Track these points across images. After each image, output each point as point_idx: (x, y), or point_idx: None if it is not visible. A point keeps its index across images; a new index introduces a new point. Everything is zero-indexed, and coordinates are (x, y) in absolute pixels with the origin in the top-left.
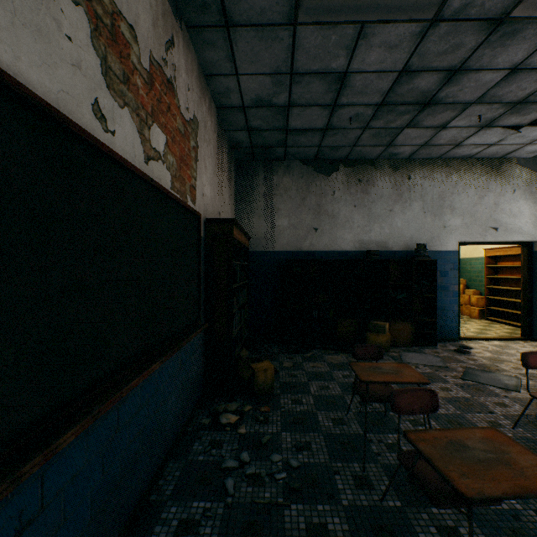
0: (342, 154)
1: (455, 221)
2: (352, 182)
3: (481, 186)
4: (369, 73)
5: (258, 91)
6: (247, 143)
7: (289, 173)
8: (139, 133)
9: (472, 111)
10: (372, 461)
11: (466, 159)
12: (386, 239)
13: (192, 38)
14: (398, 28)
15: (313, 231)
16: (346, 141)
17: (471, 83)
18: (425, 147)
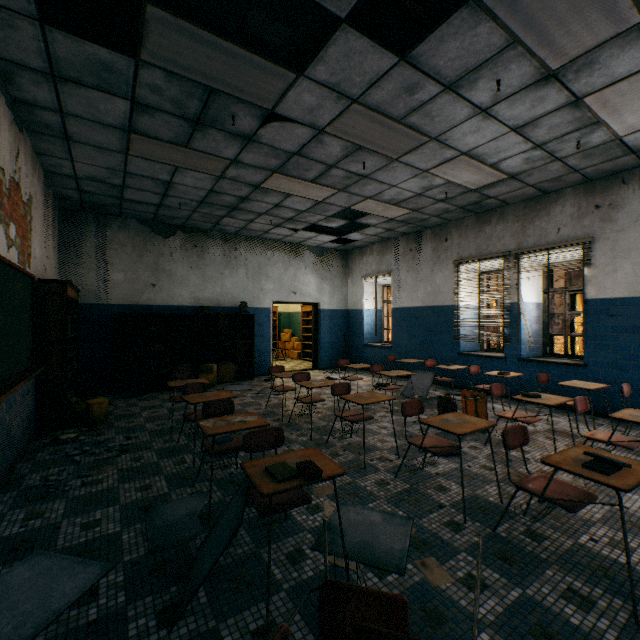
0: (179, 222)
1: (269, 285)
2: (189, 246)
3: (286, 262)
4: (188, 186)
5: (93, 172)
6: (76, 198)
7: (125, 229)
8: (6, 235)
9: (266, 217)
10: (178, 434)
11: (277, 241)
12: (218, 297)
13: (30, 135)
14: (201, 174)
15: (151, 286)
16: (181, 215)
17: (257, 205)
18: (245, 229)
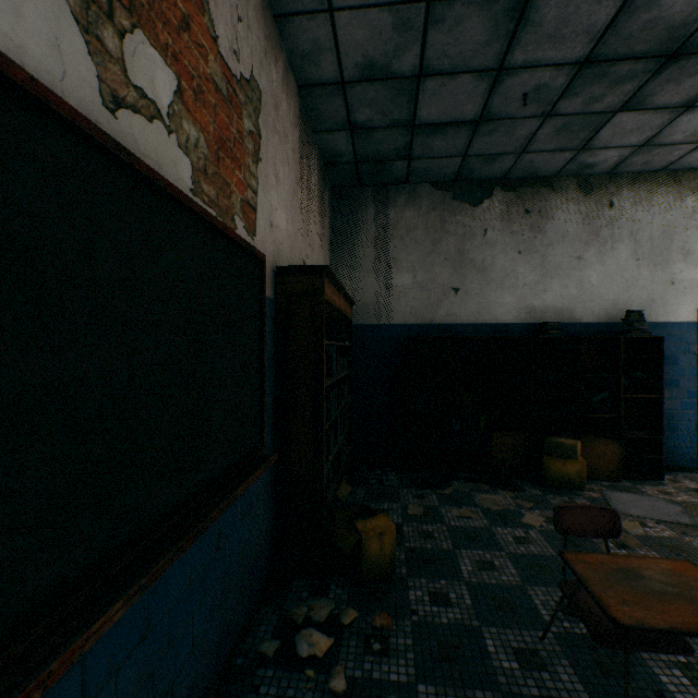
0: (500, 169)
1: (690, 272)
2: (515, 214)
3: None
4: None
5: (367, 45)
6: (348, 155)
7: (413, 203)
8: (80, 25)
9: None
10: None
11: None
12: (571, 304)
13: None
14: None
15: (451, 292)
16: (511, 143)
17: None
18: (645, 149)
